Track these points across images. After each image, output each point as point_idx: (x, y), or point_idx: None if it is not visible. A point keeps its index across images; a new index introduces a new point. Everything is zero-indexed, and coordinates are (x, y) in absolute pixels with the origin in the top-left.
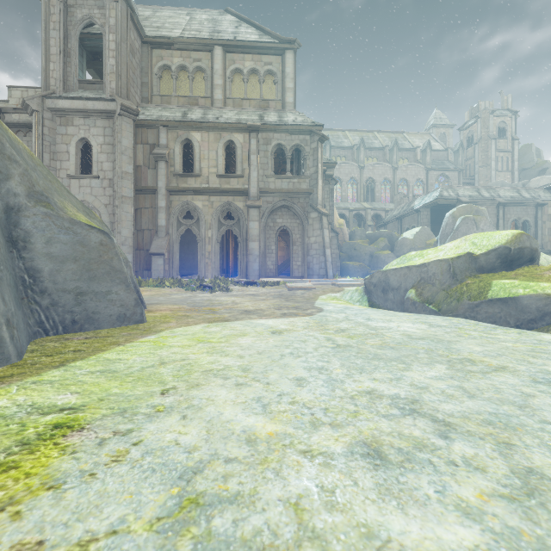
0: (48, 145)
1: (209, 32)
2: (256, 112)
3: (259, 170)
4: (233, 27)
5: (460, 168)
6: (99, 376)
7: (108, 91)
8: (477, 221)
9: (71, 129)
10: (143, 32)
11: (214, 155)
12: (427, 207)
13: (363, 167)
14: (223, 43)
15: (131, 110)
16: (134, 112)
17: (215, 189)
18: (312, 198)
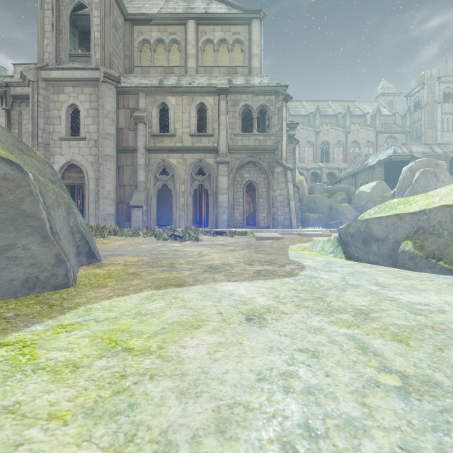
0: (43, 111)
1: (183, 9)
2: (225, 77)
3: (228, 129)
4: (205, 4)
5: (407, 130)
6: None
7: (94, 62)
8: (437, 174)
9: (62, 97)
10: (125, 10)
11: (187, 117)
12: (381, 164)
13: (319, 132)
14: (195, 16)
15: (113, 77)
16: (116, 79)
17: (188, 148)
18: (277, 154)
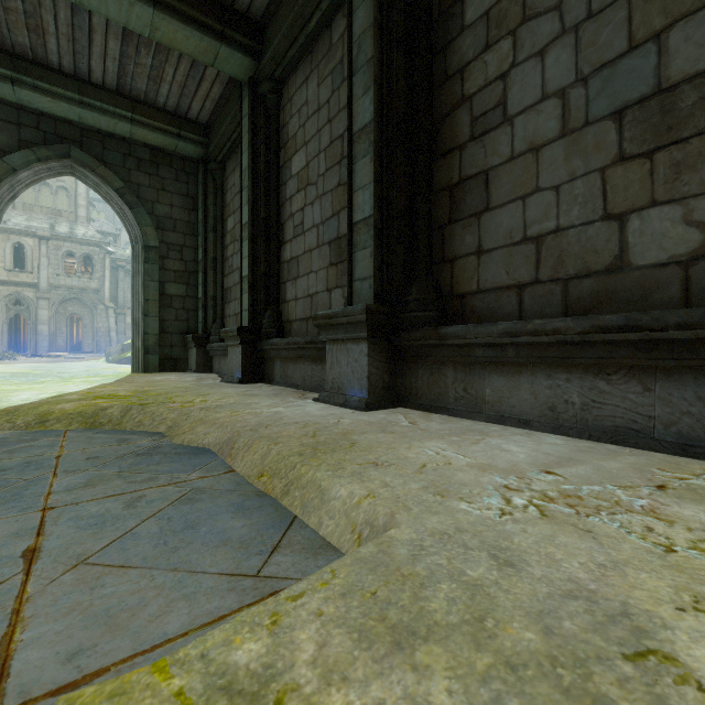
0: None
1: None
2: (48, 220)
3: (50, 269)
4: None
5: None
6: None
7: None
8: None
9: None
10: None
11: (2, 252)
12: None
13: None
14: None
15: None
16: None
17: (3, 281)
18: (101, 294)
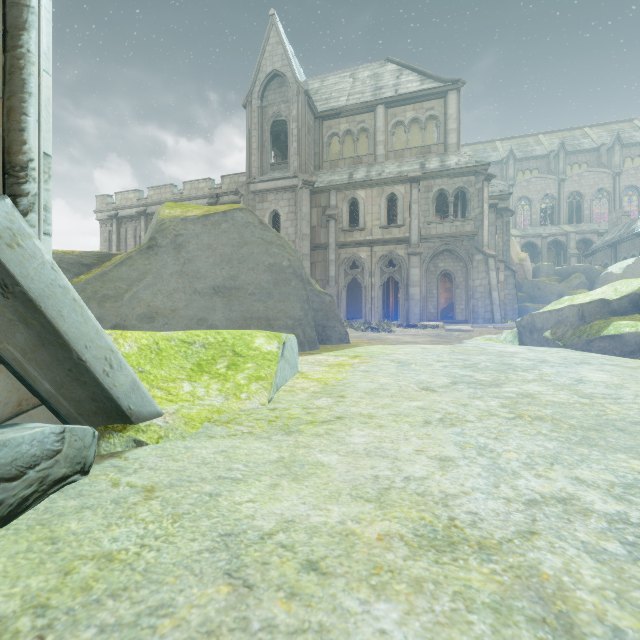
0: None
1: (371, 91)
2: (418, 160)
3: (420, 217)
4: (394, 78)
5: None
6: (354, 352)
7: (292, 170)
8: None
9: (266, 204)
10: (316, 110)
11: (377, 209)
12: None
13: (564, 179)
14: (385, 101)
15: (309, 183)
16: (311, 183)
17: (378, 240)
18: (477, 240)
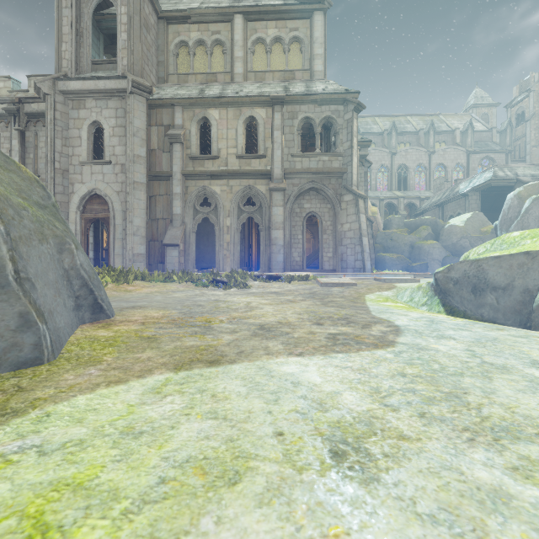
0: (60, 131)
1: (229, 2)
2: (281, 84)
3: (284, 148)
4: None
5: (508, 149)
6: None
7: (120, 69)
8: None
9: (83, 112)
10: (158, 6)
11: (234, 134)
12: (477, 191)
13: (395, 153)
14: (243, 10)
15: (143, 87)
16: (147, 89)
17: (234, 172)
18: (346, 178)
